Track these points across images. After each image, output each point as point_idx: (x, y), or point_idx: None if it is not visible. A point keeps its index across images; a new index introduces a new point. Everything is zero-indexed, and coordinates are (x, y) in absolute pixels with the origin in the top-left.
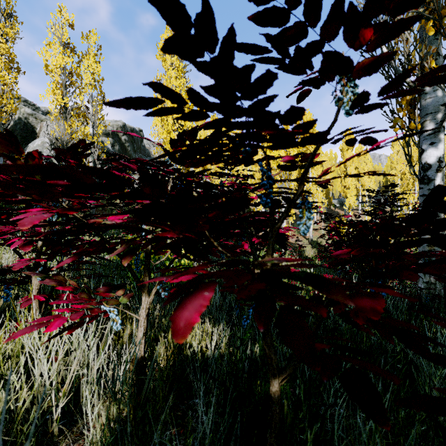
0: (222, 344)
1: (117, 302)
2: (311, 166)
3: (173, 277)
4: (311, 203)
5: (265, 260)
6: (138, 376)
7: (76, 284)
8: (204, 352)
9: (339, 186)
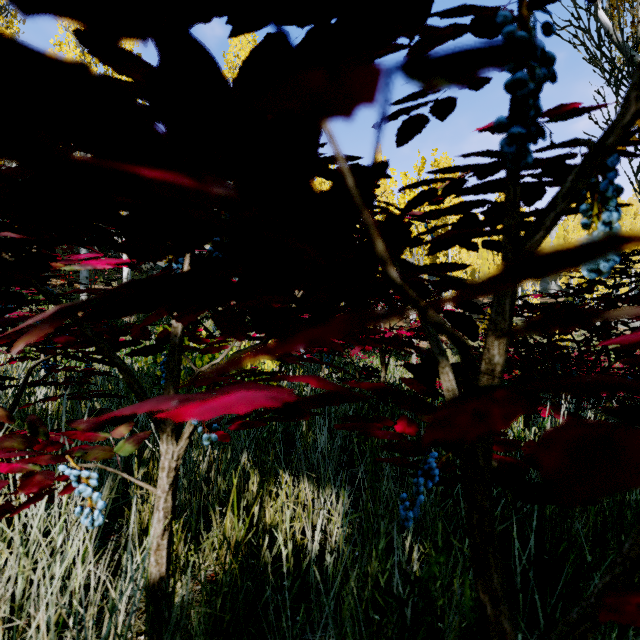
0: (335, 531)
1: (108, 452)
2: (579, 114)
3: (208, 396)
4: (616, 184)
5: (636, 313)
6: (152, 624)
7: (2, 415)
8: (299, 544)
9: (491, 265)
